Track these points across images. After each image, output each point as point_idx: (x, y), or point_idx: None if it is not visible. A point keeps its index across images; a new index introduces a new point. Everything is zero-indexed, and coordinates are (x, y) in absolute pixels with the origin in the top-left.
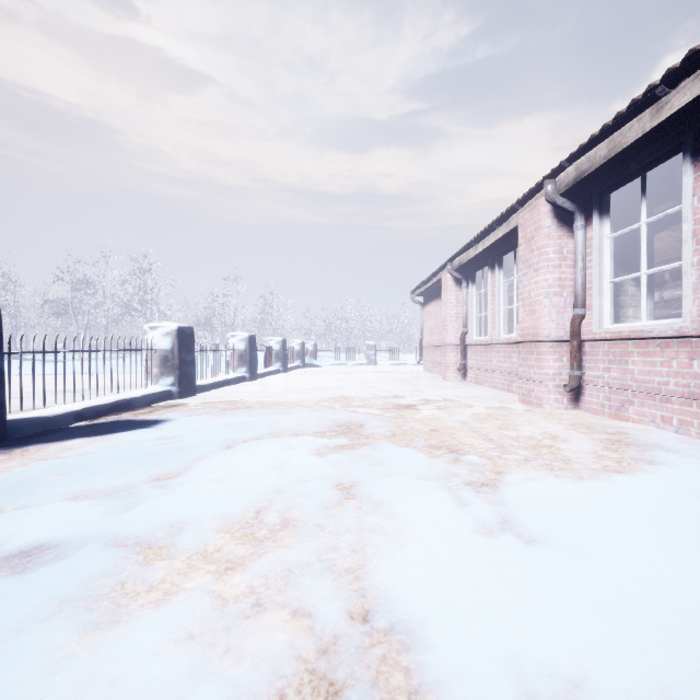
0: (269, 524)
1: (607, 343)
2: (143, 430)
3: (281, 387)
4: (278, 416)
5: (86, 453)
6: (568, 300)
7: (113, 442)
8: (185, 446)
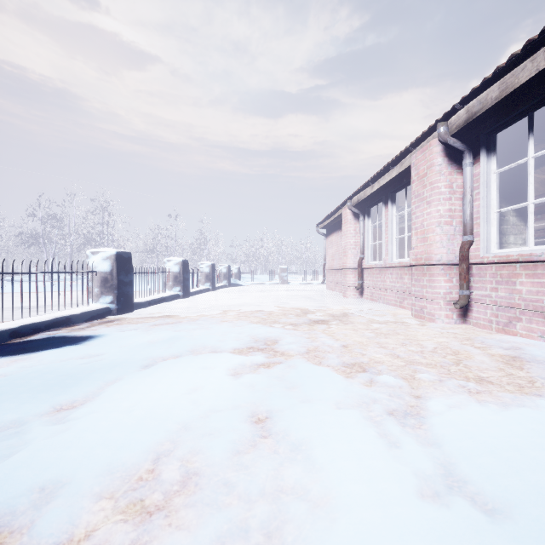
0: (166, 483)
1: (495, 266)
2: (70, 348)
3: (209, 304)
4: (201, 332)
5: (1, 375)
6: (457, 228)
7: (34, 362)
8: (103, 367)
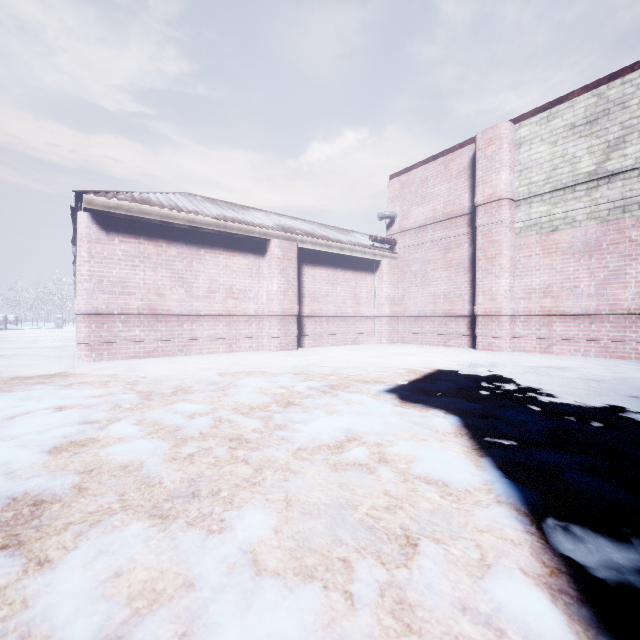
0: None
1: None
2: None
3: None
4: None
5: None
6: None
7: None
8: None
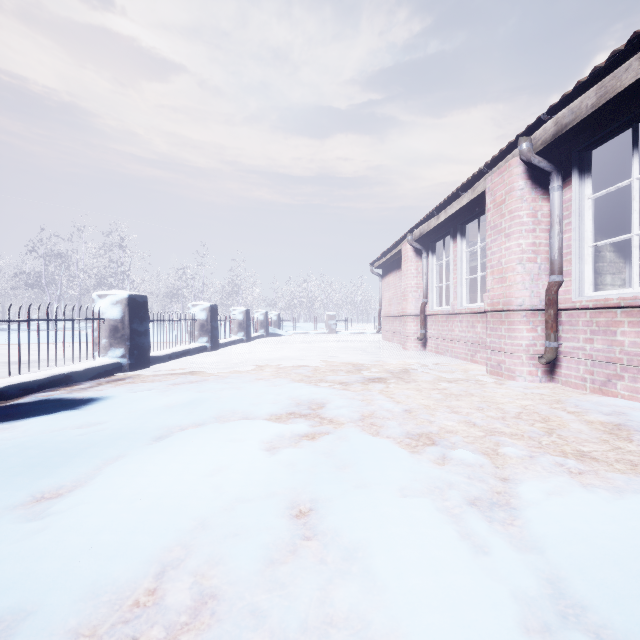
0: (170, 611)
1: (589, 312)
2: (66, 414)
3: (242, 357)
4: (230, 393)
5: None
6: (542, 266)
7: (17, 433)
8: (104, 439)
